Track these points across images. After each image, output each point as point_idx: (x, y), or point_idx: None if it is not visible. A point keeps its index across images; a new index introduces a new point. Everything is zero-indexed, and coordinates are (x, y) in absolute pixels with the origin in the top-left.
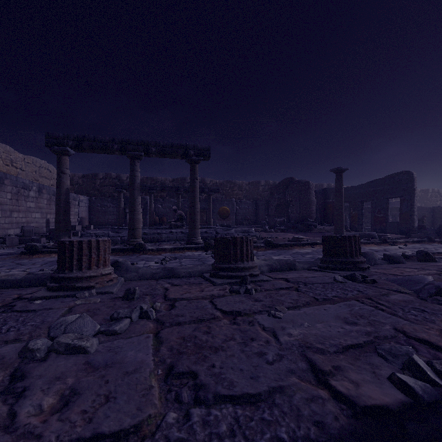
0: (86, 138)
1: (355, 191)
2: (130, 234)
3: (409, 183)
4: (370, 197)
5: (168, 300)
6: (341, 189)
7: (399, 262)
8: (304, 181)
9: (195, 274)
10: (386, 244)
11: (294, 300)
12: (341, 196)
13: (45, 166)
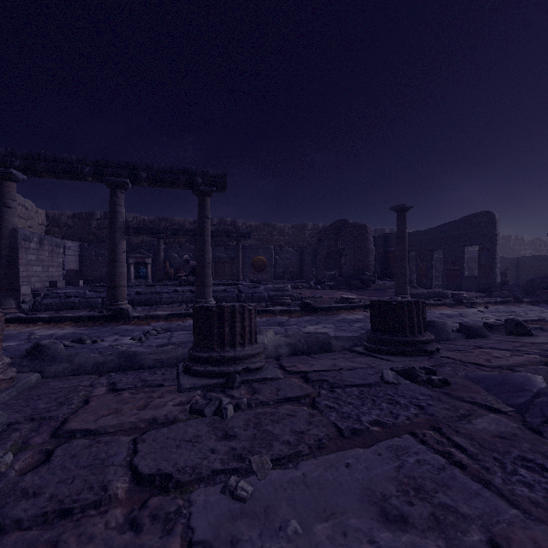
0: (42, 156)
1: (423, 237)
2: (109, 295)
3: (490, 227)
4: (442, 244)
5: (57, 436)
6: (404, 233)
7: (481, 335)
8: (359, 224)
9: (170, 362)
10: (462, 306)
11: (296, 435)
12: (404, 242)
13: (18, 201)
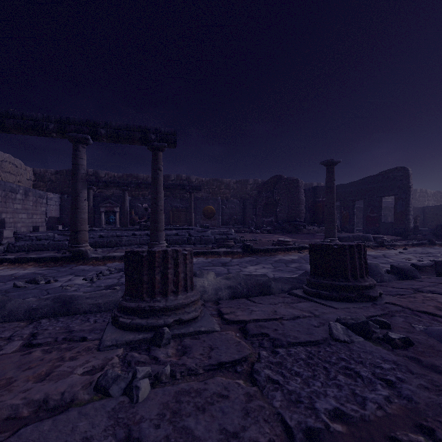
0: (10, 114)
1: (346, 189)
2: (72, 238)
3: (405, 180)
4: (362, 195)
5: None
6: (333, 184)
7: (413, 277)
8: (292, 178)
9: (108, 307)
10: (383, 248)
11: (227, 441)
12: (333, 192)
13: (9, 160)
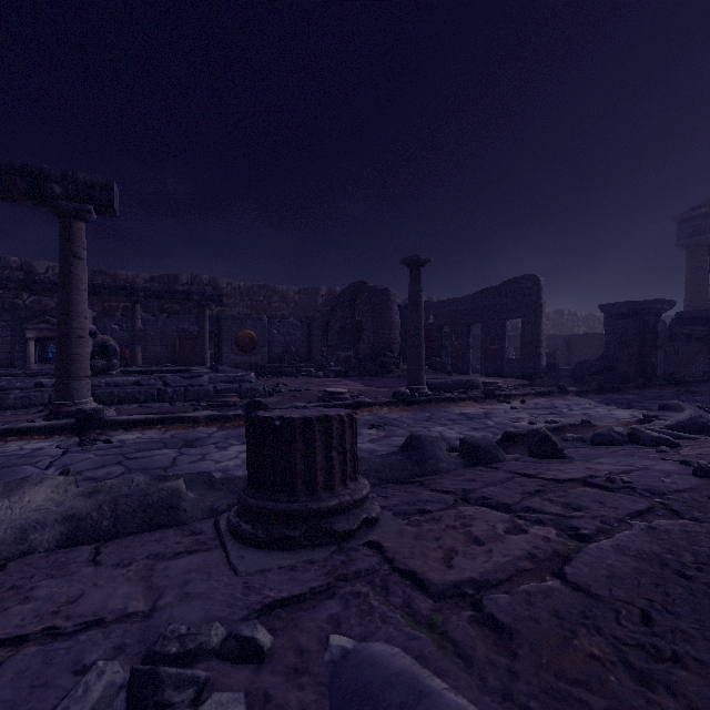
0: None
1: (458, 307)
2: None
3: (535, 294)
4: (480, 316)
5: None
6: (419, 298)
7: (490, 459)
8: (381, 287)
9: None
10: (493, 401)
11: None
12: (419, 311)
13: None
